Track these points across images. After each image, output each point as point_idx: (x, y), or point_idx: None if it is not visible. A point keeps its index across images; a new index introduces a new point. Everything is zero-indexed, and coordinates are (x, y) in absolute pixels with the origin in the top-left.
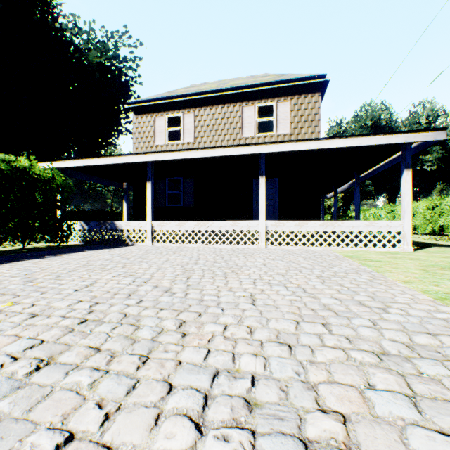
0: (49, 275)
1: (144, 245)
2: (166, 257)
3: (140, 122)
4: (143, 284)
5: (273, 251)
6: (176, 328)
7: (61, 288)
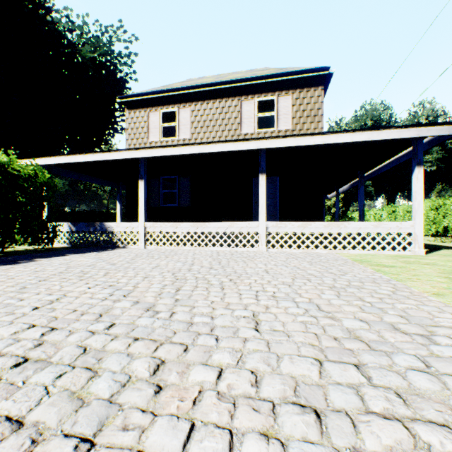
0: (12, 287)
1: (136, 248)
2: (157, 262)
3: (133, 117)
4: (122, 299)
5: (274, 254)
6: (150, 374)
7: (18, 305)
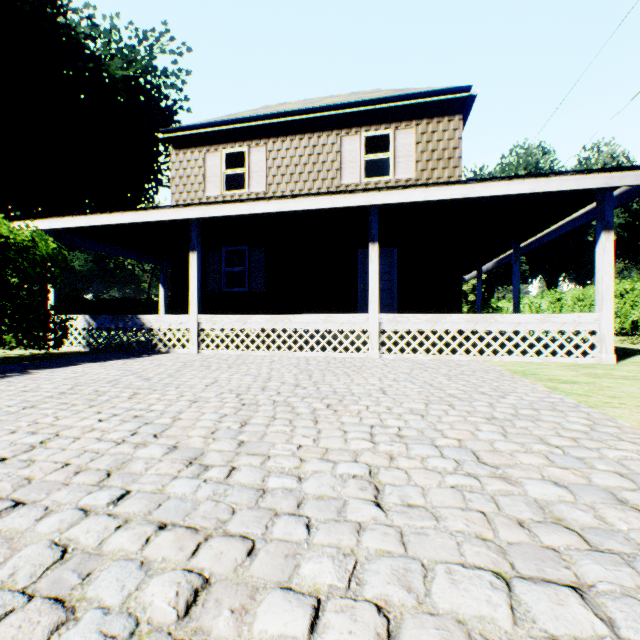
0: None
1: (185, 353)
2: (215, 376)
3: (183, 161)
4: (150, 441)
5: (392, 363)
6: (176, 617)
7: None
